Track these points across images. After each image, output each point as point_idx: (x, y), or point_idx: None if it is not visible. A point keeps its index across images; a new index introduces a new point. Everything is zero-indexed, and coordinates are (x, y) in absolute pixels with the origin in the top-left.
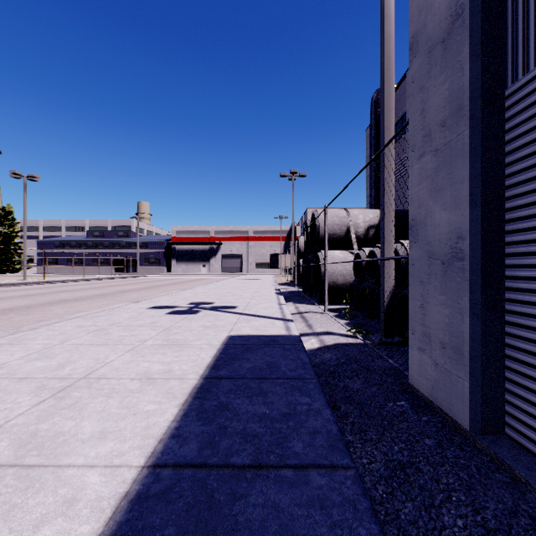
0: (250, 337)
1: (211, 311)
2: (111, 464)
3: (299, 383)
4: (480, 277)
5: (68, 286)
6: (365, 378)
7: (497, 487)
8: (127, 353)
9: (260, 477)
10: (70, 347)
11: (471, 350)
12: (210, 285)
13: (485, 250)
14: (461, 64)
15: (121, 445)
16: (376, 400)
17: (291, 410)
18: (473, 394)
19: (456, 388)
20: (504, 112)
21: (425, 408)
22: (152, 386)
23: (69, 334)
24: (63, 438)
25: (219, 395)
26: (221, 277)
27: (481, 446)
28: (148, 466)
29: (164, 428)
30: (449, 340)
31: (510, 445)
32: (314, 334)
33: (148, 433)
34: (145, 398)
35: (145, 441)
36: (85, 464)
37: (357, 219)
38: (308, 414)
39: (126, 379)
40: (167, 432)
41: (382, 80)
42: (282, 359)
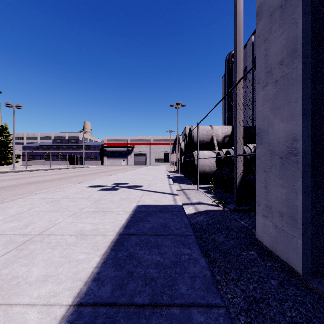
0: (151, 206)
1: (126, 189)
2: (48, 303)
3: (182, 238)
4: (310, 167)
5: (40, 172)
6: (226, 234)
7: None
8: (70, 217)
9: (155, 315)
10: (34, 213)
11: (303, 218)
12: (127, 172)
13: (313, 149)
14: (295, 19)
15: (57, 286)
16: (234, 250)
17: (178, 259)
18: (305, 249)
19: (291, 244)
20: None
21: (268, 256)
22: (84, 240)
23: (34, 204)
24: (16, 281)
25: (129, 247)
26: (134, 167)
27: (311, 286)
28: (74, 304)
29: (89, 273)
30: (286, 210)
31: None
32: (191, 203)
33: (77, 277)
34: (78, 249)
35: (74, 284)
36: (29, 303)
37: (217, 131)
38: (189, 262)
39: (67, 236)
40: (90, 276)
41: (235, 41)
42: (171, 221)
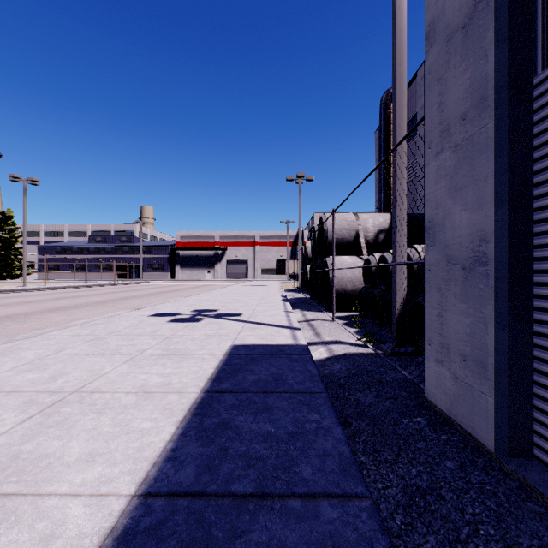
0: (255, 347)
1: (215, 319)
2: (98, 492)
3: (307, 397)
4: (506, 283)
5: (68, 292)
6: (378, 392)
7: (530, 518)
8: (124, 364)
9: (263, 509)
10: (65, 358)
11: (497, 363)
12: (215, 291)
13: (512, 254)
14: (484, 50)
15: (111, 469)
16: (390, 416)
17: (299, 429)
18: (499, 411)
19: (478, 404)
20: (533, 102)
21: (444, 425)
22: (149, 401)
23: (64, 343)
24: (47, 461)
25: (221, 411)
26: (226, 283)
27: (508, 470)
28: (139, 494)
29: (159, 449)
30: (470, 352)
31: (540, 469)
32: (322, 343)
33: (141, 455)
34: (140, 414)
35: (137, 465)
36: (69, 492)
37: (366, 223)
38: (317, 433)
39: (121, 393)
40: (162, 454)
41: (394, 76)
42: (289, 371)
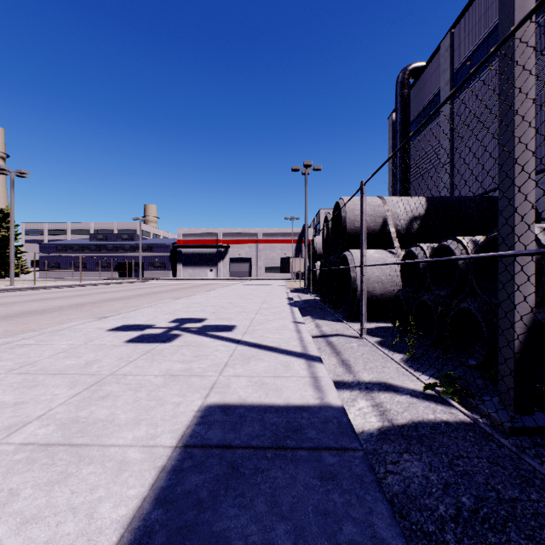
0: (245, 415)
1: (195, 337)
2: None
3: None
4: None
5: (54, 292)
6: None
7: None
8: None
9: None
10: None
11: None
12: (212, 292)
13: None
14: None
15: None
16: None
17: None
18: None
19: None
20: None
21: None
22: None
23: None
24: None
25: None
26: (228, 282)
27: None
28: None
29: None
30: None
31: None
32: (359, 387)
33: None
34: None
35: None
36: None
37: (396, 209)
38: None
39: None
40: None
41: None
42: None
